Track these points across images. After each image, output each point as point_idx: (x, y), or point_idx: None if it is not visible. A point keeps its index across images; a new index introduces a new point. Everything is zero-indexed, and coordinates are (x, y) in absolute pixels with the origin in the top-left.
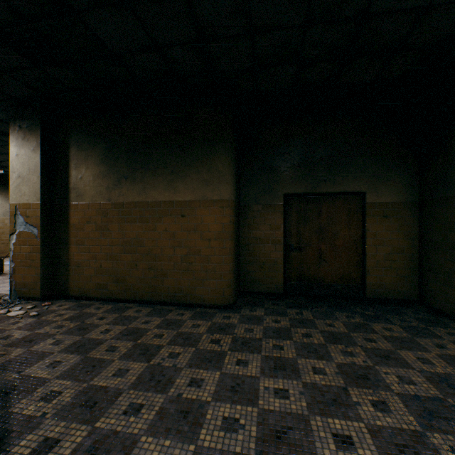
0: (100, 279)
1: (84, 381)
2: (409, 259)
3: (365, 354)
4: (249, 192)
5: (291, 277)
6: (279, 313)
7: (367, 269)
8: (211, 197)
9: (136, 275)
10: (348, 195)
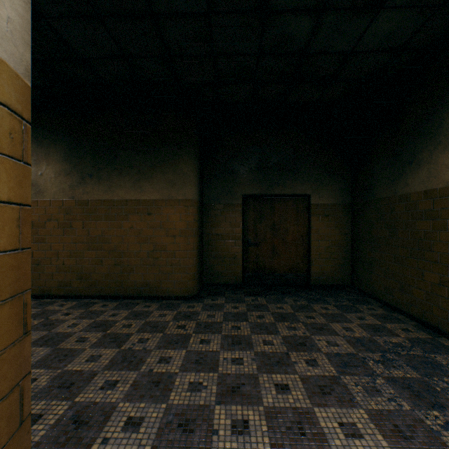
0: (63, 277)
1: (58, 368)
2: (344, 251)
3: (305, 328)
4: (212, 192)
5: (249, 269)
6: (238, 300)
7: (311, 260)
8: (176, 196)
9: (101, 271)
10: (296, 197)
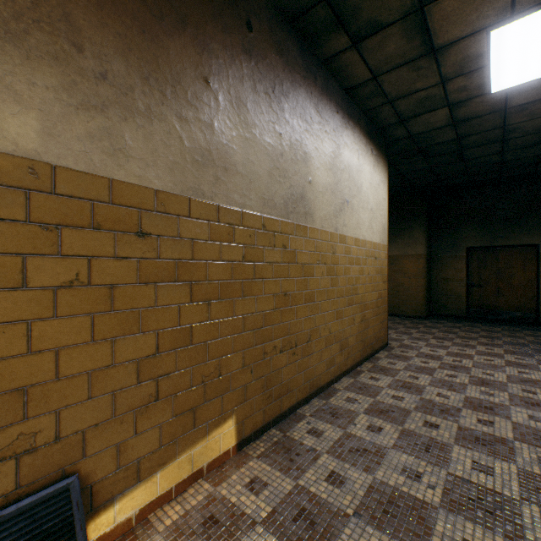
0: None
1: None
2: None
3: (501, 335)
4: (438, 246)
5: (472, 305)
6: (457, 322)
7: (540, 302)
8: (410, 253)
9: None
10: (522, 247)
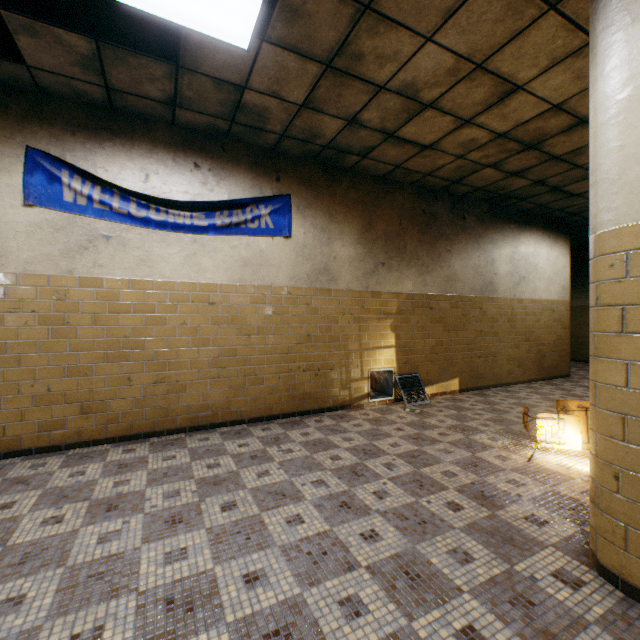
0: None
1: None
2: None
3: None
4: None
5: None
6: None
7: None
8: None
9: None
10: None
